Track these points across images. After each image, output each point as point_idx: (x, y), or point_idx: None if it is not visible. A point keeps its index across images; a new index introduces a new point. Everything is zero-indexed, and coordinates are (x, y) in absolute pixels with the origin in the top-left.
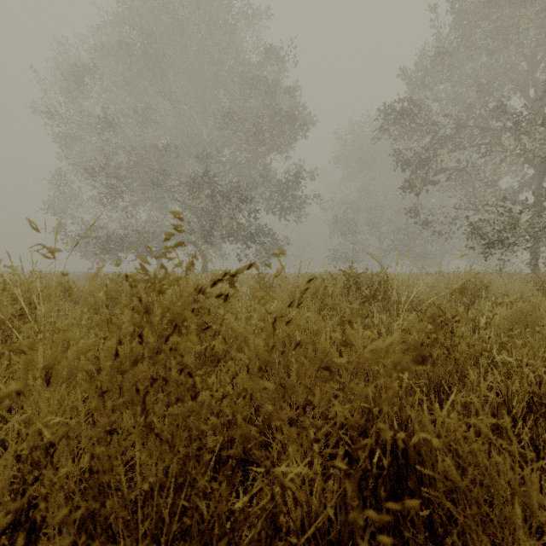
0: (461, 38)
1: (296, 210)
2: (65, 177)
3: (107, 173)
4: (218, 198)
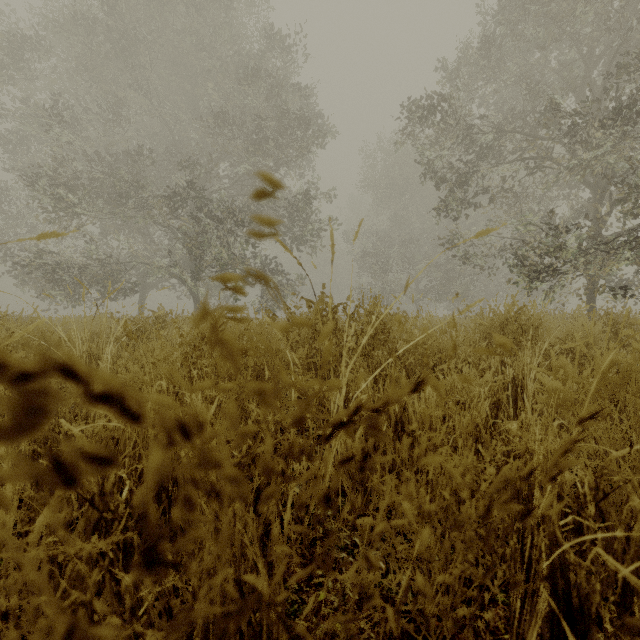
0: (506, 26)
1: (312, 240)
2: (9, 191)
3: (57, 184)
4: (208, 220)
